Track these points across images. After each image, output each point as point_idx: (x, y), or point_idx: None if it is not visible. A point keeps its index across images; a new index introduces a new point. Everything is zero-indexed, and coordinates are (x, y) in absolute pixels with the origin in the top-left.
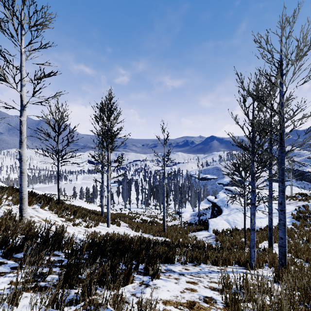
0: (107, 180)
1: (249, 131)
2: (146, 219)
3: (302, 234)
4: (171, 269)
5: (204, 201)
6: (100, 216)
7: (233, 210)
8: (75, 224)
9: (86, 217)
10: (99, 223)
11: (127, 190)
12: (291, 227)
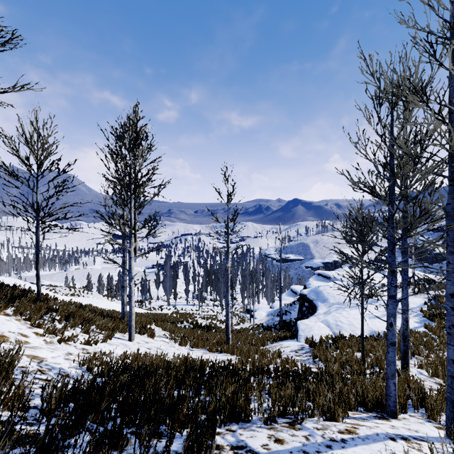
0: (129, 259)
1: (382, 166)
2: (200, 322)
3: (444, 342)
4: (245, 443)
5: (287, 293)
6: (120, 321)
7: (334, 306)
8: (64, 340)
9: (89, 325)
10: (113, 335)
11: (170, 277)
12: (425, 331)
